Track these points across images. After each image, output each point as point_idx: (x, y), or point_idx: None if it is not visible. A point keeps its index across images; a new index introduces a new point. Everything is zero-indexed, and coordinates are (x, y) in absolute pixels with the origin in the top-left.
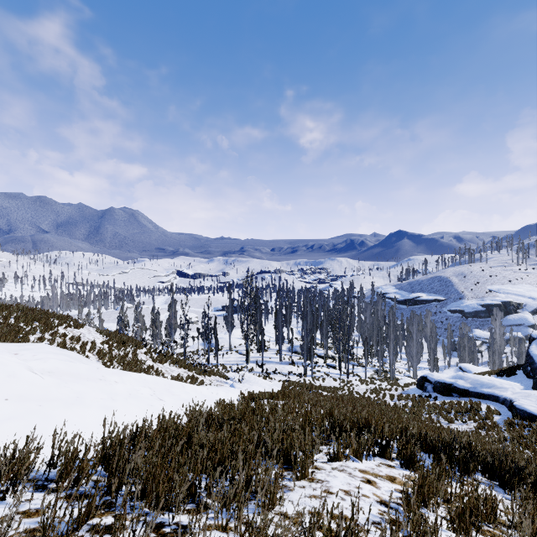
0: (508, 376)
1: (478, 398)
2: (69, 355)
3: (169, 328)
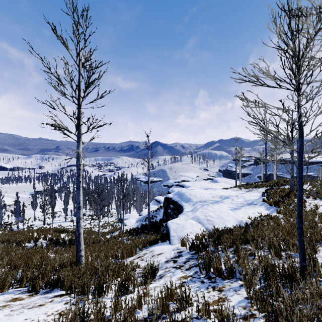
0: None
1: None
2: None
3: None
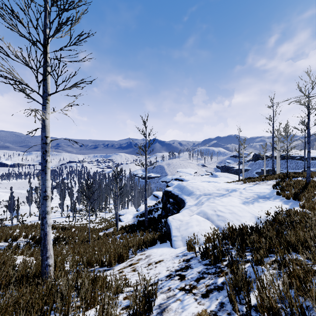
0: None
1: None
2: None
3: None
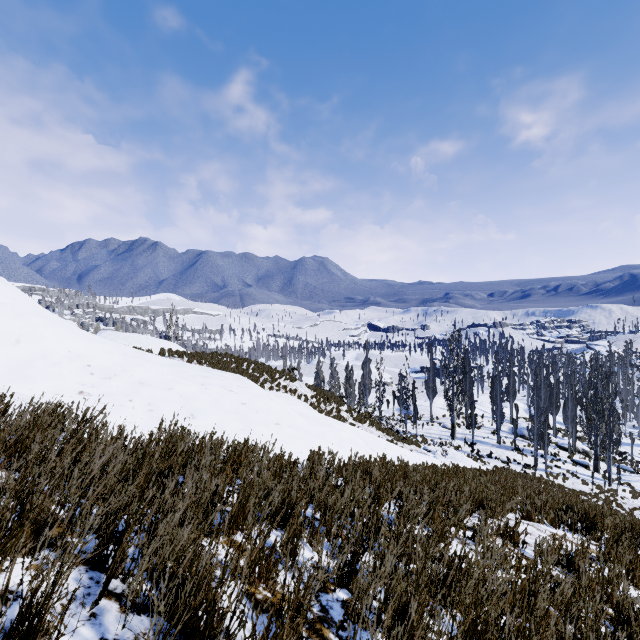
0: None
1: None
2: (304, 404)
3: (363, 388)
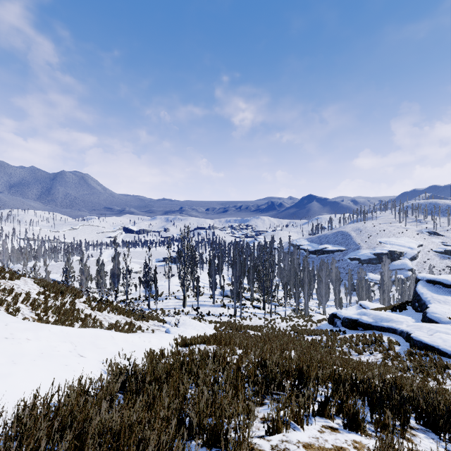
0: (401, 311)
1: (379, 331)
2: None
3: (113, 278)
